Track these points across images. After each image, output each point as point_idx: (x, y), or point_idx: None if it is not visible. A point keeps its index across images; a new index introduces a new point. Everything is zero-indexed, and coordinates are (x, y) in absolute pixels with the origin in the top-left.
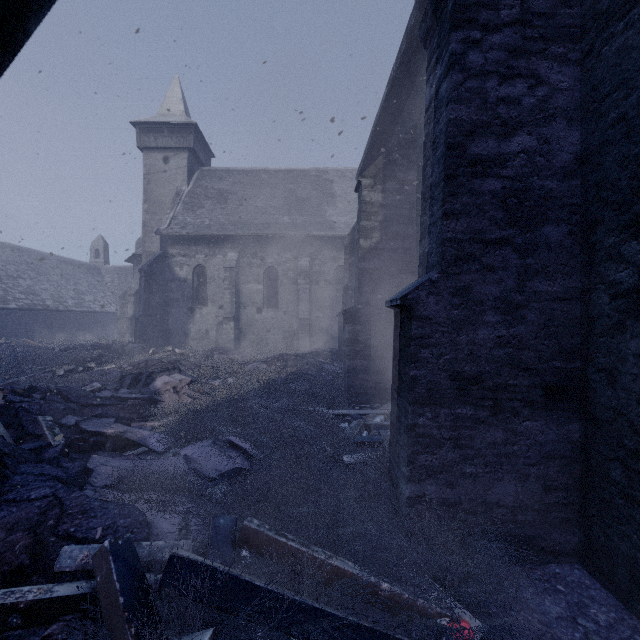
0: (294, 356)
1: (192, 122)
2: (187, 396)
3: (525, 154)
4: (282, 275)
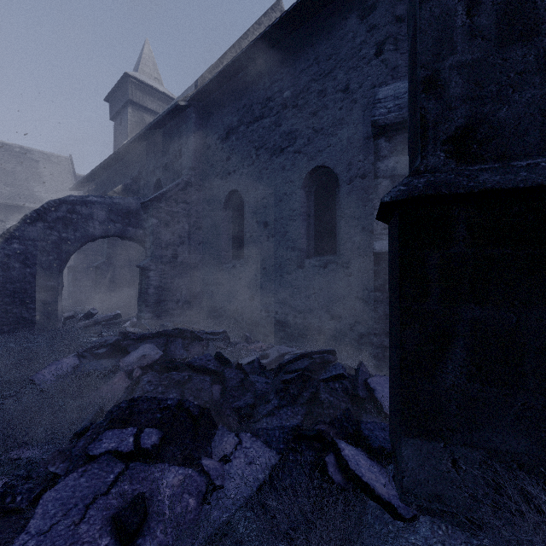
0: None
1: None
2: None
3: None
4: None
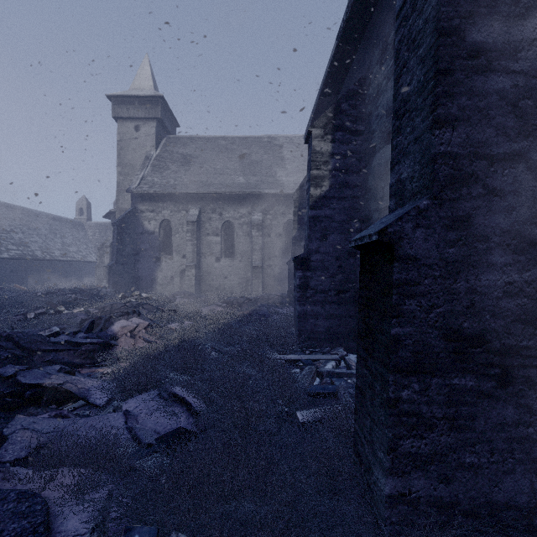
0: (248, 300)
1: (159, 95)
2: (143, 340)
3: None
4: (238, 228)
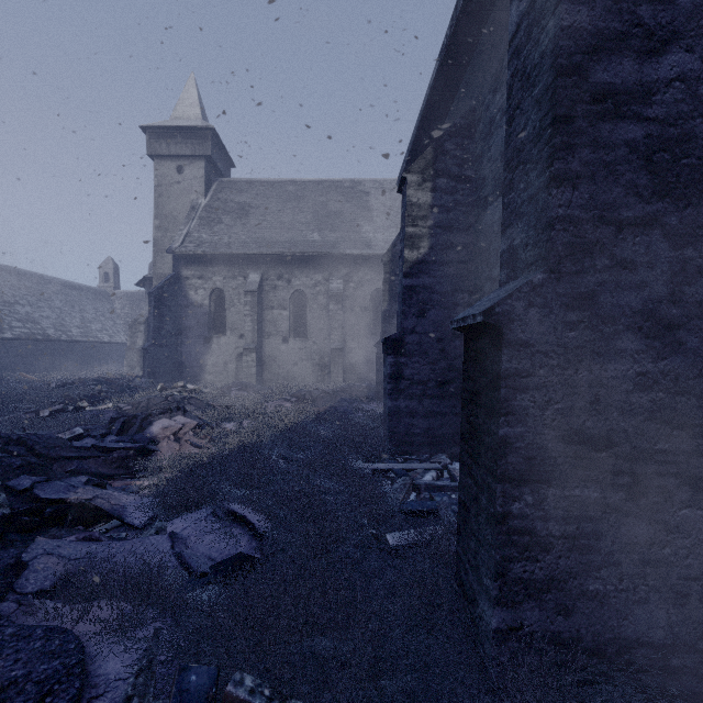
0: (324, 393)
1: (209, 126)
2: (190, 444)
3: (682, 82)
4: (311, 300)
